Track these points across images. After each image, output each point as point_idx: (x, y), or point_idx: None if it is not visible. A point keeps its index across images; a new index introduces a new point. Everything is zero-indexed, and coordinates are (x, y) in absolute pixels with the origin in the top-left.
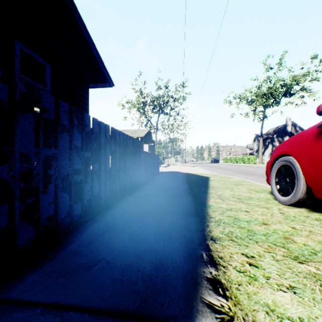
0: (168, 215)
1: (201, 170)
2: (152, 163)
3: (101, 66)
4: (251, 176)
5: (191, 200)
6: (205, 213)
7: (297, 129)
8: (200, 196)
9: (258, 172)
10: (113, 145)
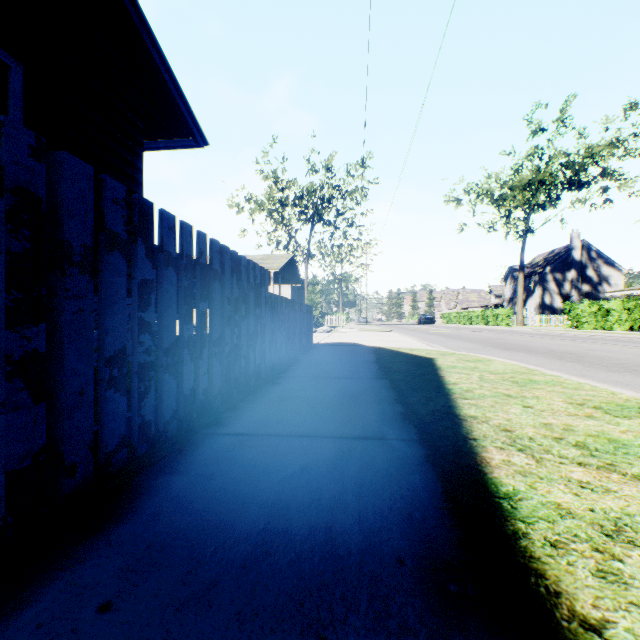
0: (347, 594)
1: (405, 341)
2: (294, 325)
3: (172, 90)
4: (527, 355)
5: (421, 457)
6: (523, 566)
7: (592, 256)
8: (444, 435)
9: (535, 345)
10: (145, 262)
